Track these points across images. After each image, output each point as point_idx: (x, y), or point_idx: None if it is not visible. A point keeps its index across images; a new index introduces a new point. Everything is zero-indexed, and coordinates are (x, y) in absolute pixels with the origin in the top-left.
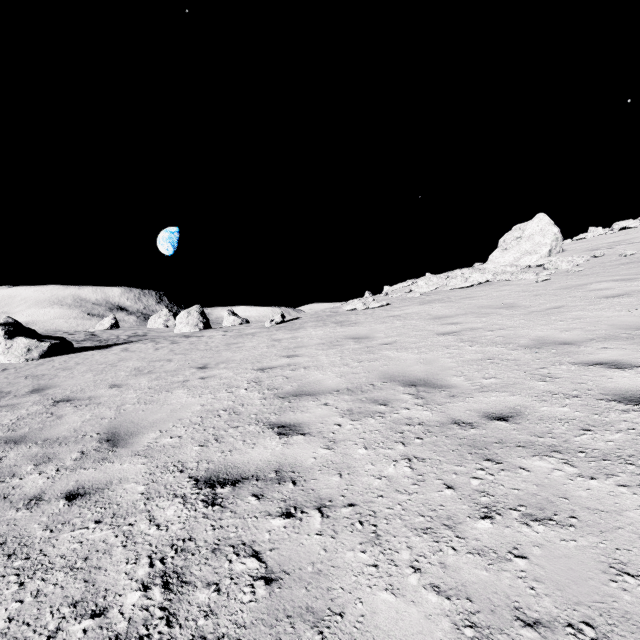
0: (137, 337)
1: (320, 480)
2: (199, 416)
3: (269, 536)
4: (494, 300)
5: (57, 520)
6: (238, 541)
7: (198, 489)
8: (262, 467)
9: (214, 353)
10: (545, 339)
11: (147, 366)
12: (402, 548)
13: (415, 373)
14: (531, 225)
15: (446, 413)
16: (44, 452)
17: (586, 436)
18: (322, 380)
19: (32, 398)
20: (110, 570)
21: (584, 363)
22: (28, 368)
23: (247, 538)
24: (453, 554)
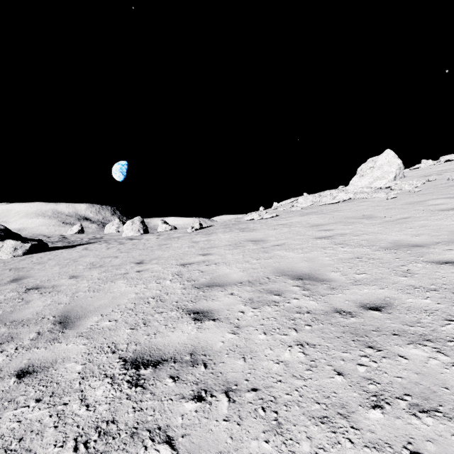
0: (95, 239)
1: (227, 363)
2: (133, 303)
3: (182, 421)
4: (356, 212)
5: (5, 397)
6: (154, 425)
7: (125, 370)
8: (179, 350)
9: (149, 252)
10: (400, 242)
11: (99, 261)
12: (302, 438)
13: (301, 269)
14: (381, 158)
15: (329, 303)
16: (9, 332)
17: (451, 326)
18: (229, 274)
19: (11, 286)
20: (39, 453)
21: (435, 262)
22: (13, 262)
23: (162, 422)
24: (351, 447)
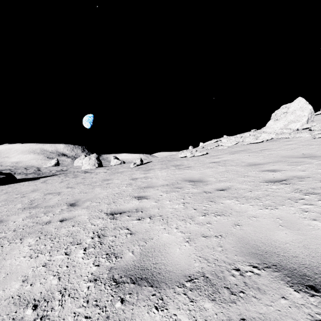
0: (61, 171)
1: None
2: None
3: None
4: (290, 151)
5: None
6: None
7: None
8: None
9: (90, 188)
10: None
11: (40, 199)
12: None
13: (290, 249)
14: (294, 104)
15: None
16: None
17: None
18: (168, 245)
19: None
20: None
21: None
22: None
23: None
24: None
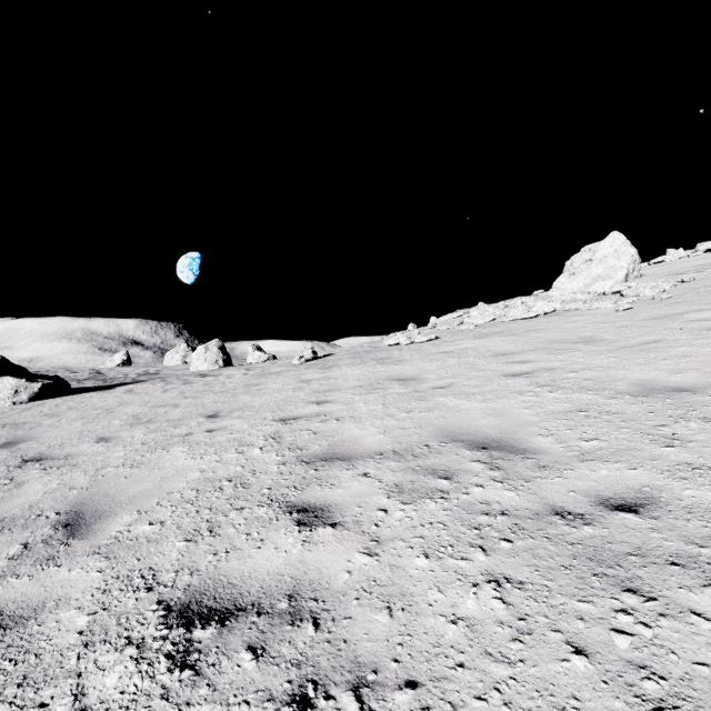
0: (148, 376)
1: (357, 620)
2: (195, 488)
3: None
4: (568, 333)
5: None
6: None
7: (166, 628)
8: (269, 587)
9: (230, 397)
10: (651, 384)
11: (148, 413)
12: None
13: (483, 430)
14: (603, 246)
15: (539, 495)
16: None
17: None
18: (360, 437)
19: None
20: None
21: None
22: (11, 414)
23: None
24: None
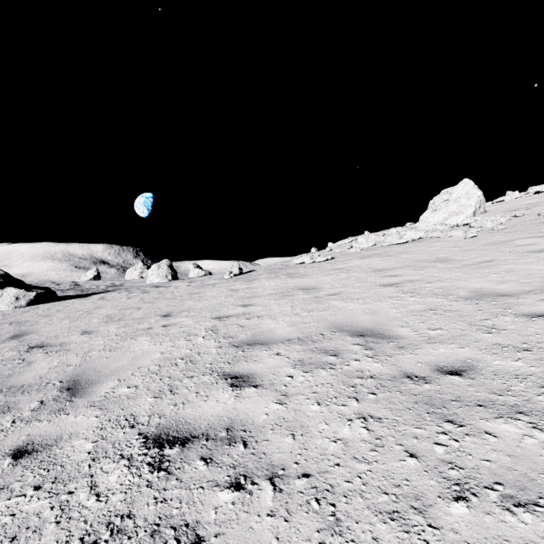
0: (114, 287)
1: (272, 442)
2: (157, 364)
3: (215, 515)
4: (428, 255)
5: None
6: (181, 521)
7: (146, 449)
8: (213, 424)
9: (178, 302)
10: (483, 291)
11: (118, 314)
12: (367, 540)
13: (362, 323)
14: (457, 189)
15: (397, 365)
16: (6, 401)
17: None
18: (274, 329)
19: (10, 344)
20: None
21: (527, 315)
22: (14, 315)
23: (191, 517)
24: None
